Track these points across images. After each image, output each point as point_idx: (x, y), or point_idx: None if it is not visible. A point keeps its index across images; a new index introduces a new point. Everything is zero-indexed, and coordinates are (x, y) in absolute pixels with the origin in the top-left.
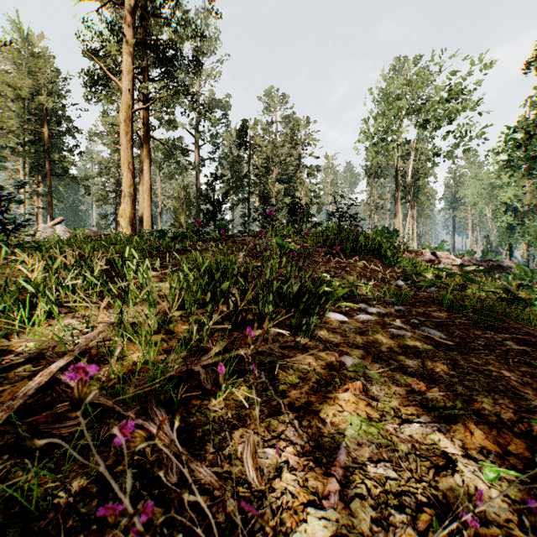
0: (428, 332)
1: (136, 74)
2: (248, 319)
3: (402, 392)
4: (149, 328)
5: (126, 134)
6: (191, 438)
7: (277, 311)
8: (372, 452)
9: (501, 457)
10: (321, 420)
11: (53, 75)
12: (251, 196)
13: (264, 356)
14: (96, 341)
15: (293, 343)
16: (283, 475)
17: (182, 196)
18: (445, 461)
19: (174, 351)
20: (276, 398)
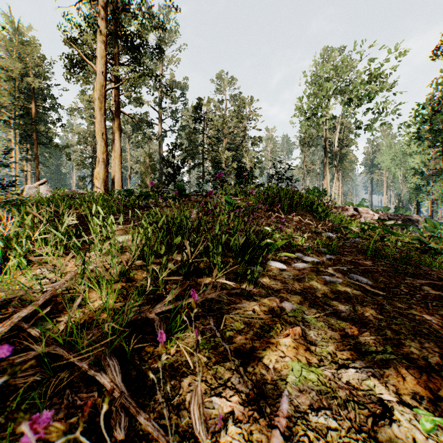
0: (356, 279)
1: (108, 59)
2: (200, 267)
3: (337, 336)
4: (110, 278)
5: (100, 109)
6: (142, 387)
7: (225, 260)
8: (313, 399)
9: (433, 403)
10: (265, 367)
11: (39, 60)
12: (205, 162)
13: (213, 302)
14: (62, 290)
15: (239, 290)
16: (228, 427)
17: (147, 162)
18: (382, 408)
19: (130, 302)
20: (223, 344)
